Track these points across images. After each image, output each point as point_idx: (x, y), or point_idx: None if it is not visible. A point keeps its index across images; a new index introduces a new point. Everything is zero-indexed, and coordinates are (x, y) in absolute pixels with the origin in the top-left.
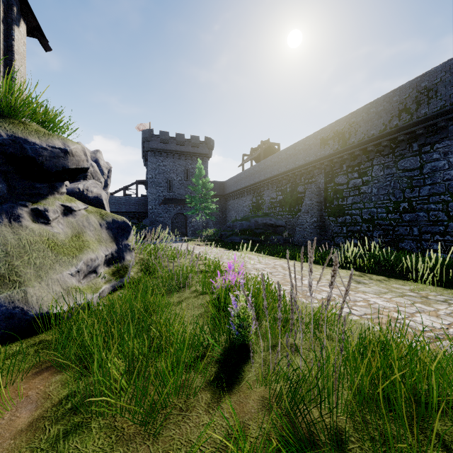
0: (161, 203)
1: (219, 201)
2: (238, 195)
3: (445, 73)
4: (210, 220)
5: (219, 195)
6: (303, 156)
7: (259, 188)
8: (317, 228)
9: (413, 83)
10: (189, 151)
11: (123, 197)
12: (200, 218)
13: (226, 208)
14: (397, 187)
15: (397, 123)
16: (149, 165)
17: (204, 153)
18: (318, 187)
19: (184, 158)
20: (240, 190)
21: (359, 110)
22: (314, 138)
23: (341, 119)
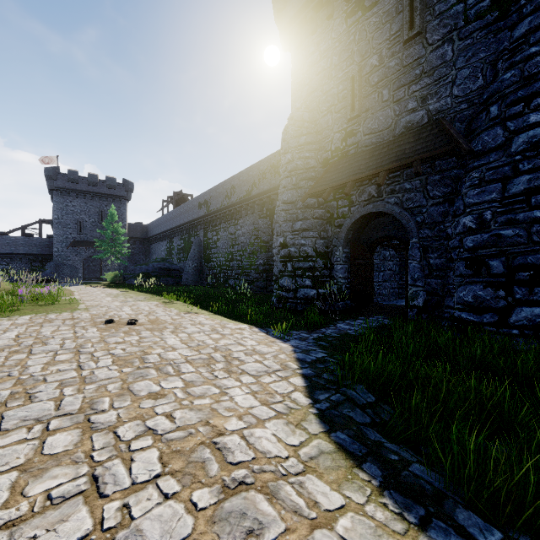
0: (70, 245)
1: (142, 244)
2: (158, 239)
3: (238, 180)
4: (130, 264)
5: (142, 237)
6: (191, 213)
7: (170, 235)
8: (197, 271)
9: (230, 180)
10: (104, 193)
11: (21, 238)
12: (111, 262)
13: (150, 251)
14: (228, 245)
15: (225, 203)
16: (55, 205)
17: (122, 196)
18: (199, 240)
19: (98, 200)
20: (158, 235)
21: (213, 188)
22: (196, 201)
23: (207, 192)
